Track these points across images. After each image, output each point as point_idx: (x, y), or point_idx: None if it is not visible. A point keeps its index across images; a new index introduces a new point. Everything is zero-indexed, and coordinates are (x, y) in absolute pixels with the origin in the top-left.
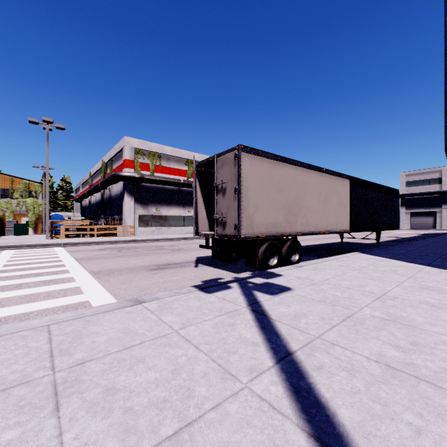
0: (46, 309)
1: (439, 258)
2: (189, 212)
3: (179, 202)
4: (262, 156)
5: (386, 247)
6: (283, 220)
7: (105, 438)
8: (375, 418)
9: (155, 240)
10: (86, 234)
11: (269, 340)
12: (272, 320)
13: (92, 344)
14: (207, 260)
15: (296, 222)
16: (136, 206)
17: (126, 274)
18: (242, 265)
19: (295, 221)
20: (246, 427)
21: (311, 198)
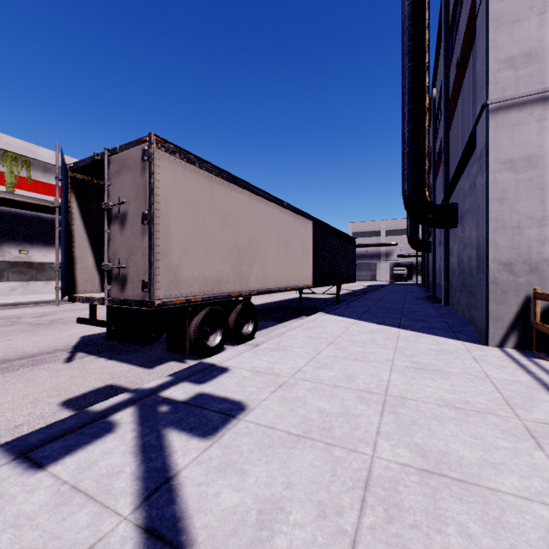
0: None
1: (403, 316)
2: None
3: None
4: (196, 165)
5: (347, 303)
6: (231, 272)
7: None
8: None
9: (11, 305)
10: None
11: None
12: None
13: None
14: (100, 343)
15: (250, 275)
16: None
17: None
18: (163, 346)
19: (249, 273)
20: None
21: (270, 241)
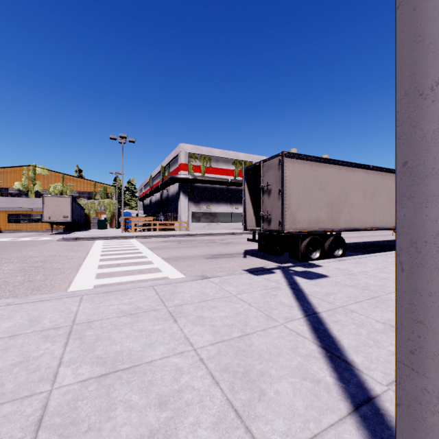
0: (142, 279)
1: None
2: (236, 209)
3: (227, 199)
4: (304, 160)
5: None
6: (326, 217)
7: (204, 333)
8: (366, 345)
9: (206, 235)
10: (149, 228)
11: (301, 305)
12: (306, 294)
13: (183, 297)
14: (254, 253)
15: (339, 219)
16: (190, 204)
17: (188, 260)
18: (286, 257)
19: (338, 217)
20: (281, 339)
21: (356, 195)
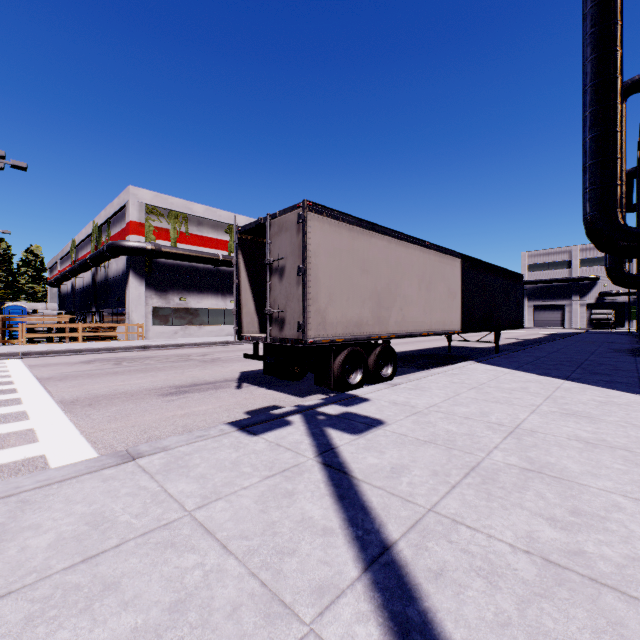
0: None
1: (578, 368)
2: (232, 304)
3: (217, 288)
4: (339, 220)
5: (508, 353)
6: (371, 316)
7: None
8: None
9: (178, 346)
10: (65, 337)
11: (351, 521)
12: (355, 480)
13: (19, 555)
14: (257, 377)
15: (389, 319)
16: (148, 293)
17: (121, 403)
18: (309, 383)
19: (388, 317)
20: None
21: (410, 283)
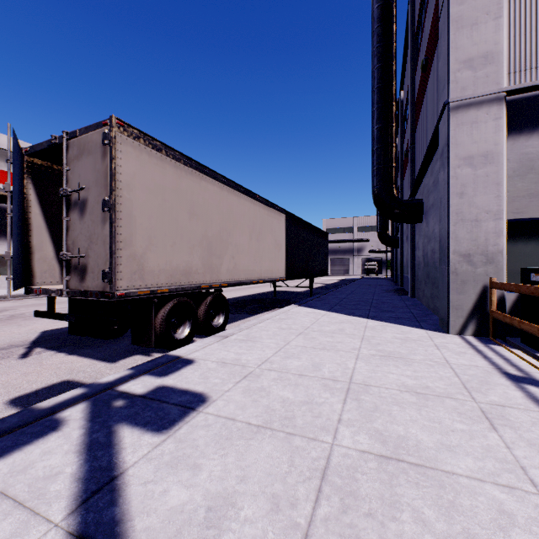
0: None
1: (371, 307)
2: None
3: None
4: (162, 152)
5: (320, 296)
6: (201, 263)
7: None
8: None
9: None
10: None
11: None
12: None
13: None
14: (62, 337)
15: (220, 267)
16: None
17: None
18: (130, 340)
19: (219, 265)
20: None
21: (242, 232)
